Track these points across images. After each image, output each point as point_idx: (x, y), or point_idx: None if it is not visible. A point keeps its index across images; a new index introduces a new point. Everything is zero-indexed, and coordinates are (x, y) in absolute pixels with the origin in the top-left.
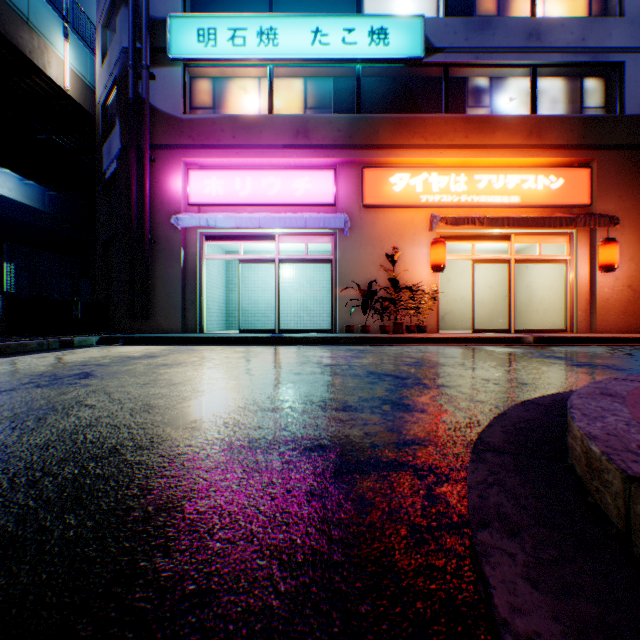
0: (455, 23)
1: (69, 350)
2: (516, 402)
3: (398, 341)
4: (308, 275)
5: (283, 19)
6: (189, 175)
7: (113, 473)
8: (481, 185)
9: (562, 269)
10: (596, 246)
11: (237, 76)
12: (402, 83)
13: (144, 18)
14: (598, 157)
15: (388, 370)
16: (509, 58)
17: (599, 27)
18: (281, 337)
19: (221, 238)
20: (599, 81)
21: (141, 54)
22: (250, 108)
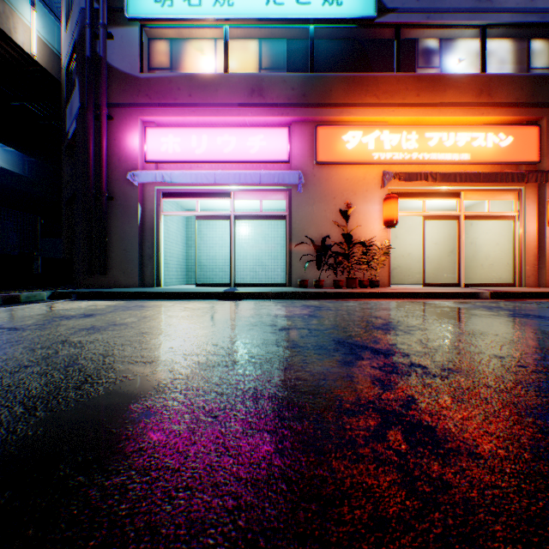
0: None
1: (10, 307)
2: None
3: (353, 296)
4: (263, 232)
5: None
6: (146, 133)
7: None
8: (432, 143)
9: (509, 225)
10: (545, 202)
11: (194, 37)
12: (354, 44)
13: None
14: (547, 115)
15: (359, 337)
16: (460, 18)
17: None
18: (235, 292)
19: (178, 195)
20: (546, 42)
21: (99, 14)
22: (206, 69)
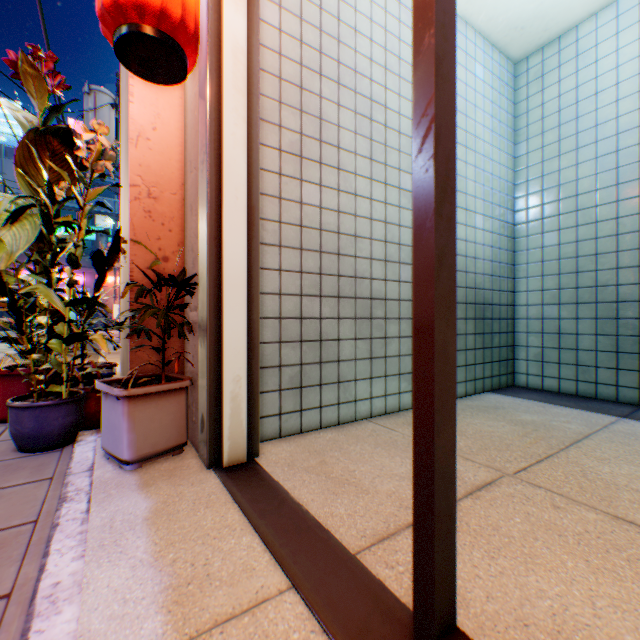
0: None
1: None
2: None
3: None
4: None
5: None
6: (23, 272)
7: None
8: None
9: None
10: None
11: None
12: None
13: None
14: None
15: None
16: None
17: None
18: None
19: None
20: None
21: None
22: None
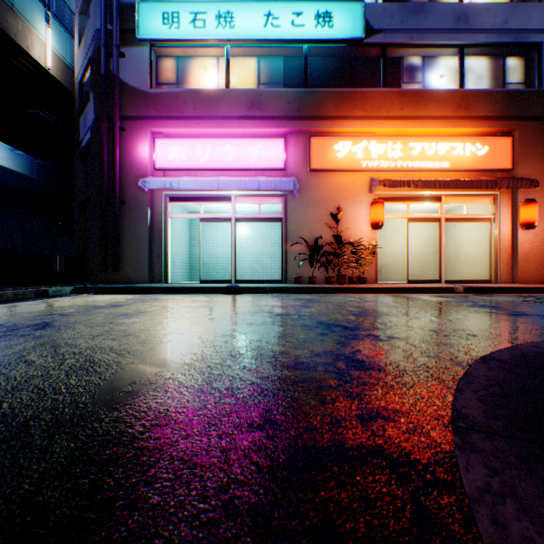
0: (392, 7)
1: (43, 299)
2: (475, 357)
3: (342, 291)
4: (261, 232)
5: (239, 4)
6: (155, 143)
7: (1, 470)
8: (415, 152)
9: (486, 227)
10: (517, 206)
11: (198, 55)
12: (344, 62)
13: (115, 3)
14: (519, 127)
15: (336, 320)
16: (440, 39)
17: (520, 11)
18: (237, 287)
19: (184, 199)
20: (519, 60)
21: (112, 35)
22: (210, 84)
